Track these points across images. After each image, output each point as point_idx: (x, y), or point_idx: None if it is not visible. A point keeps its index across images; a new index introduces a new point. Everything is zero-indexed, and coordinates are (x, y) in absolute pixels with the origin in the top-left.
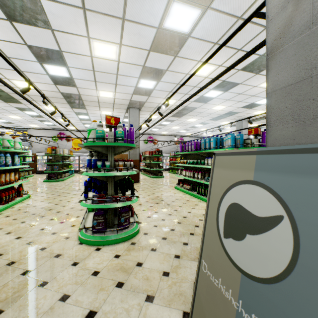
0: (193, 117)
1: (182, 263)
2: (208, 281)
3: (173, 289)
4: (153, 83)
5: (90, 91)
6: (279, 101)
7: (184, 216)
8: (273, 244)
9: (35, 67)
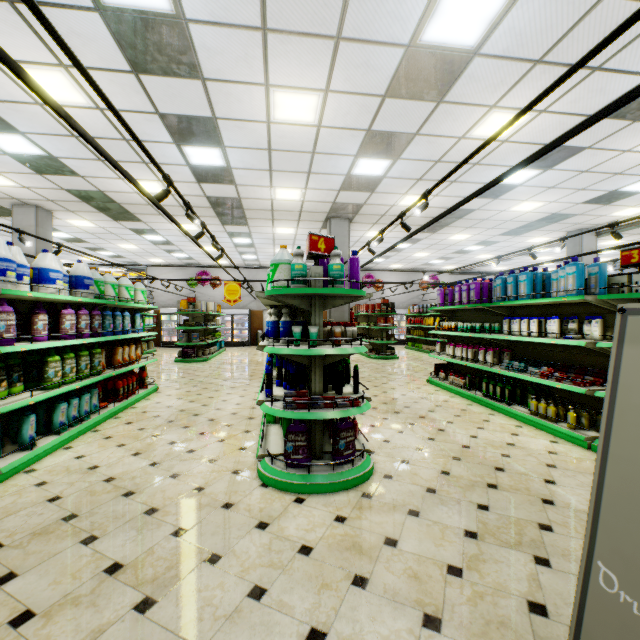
0: (462, 230)
1: (487, 551)
2: (625, 618)
3: (480, 610)
4: (385, 165)
5: (259, 190)
6: None
7: (463, 445)
8: None
9: (167, 154)
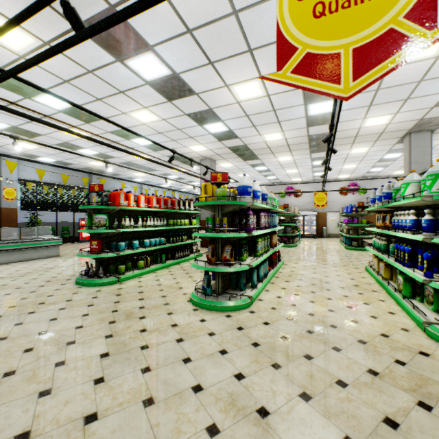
0: None
1: None
2: None
3: None
4: None
5: (352, 122)
6: None
7: None
8: None
9: (295, 113)
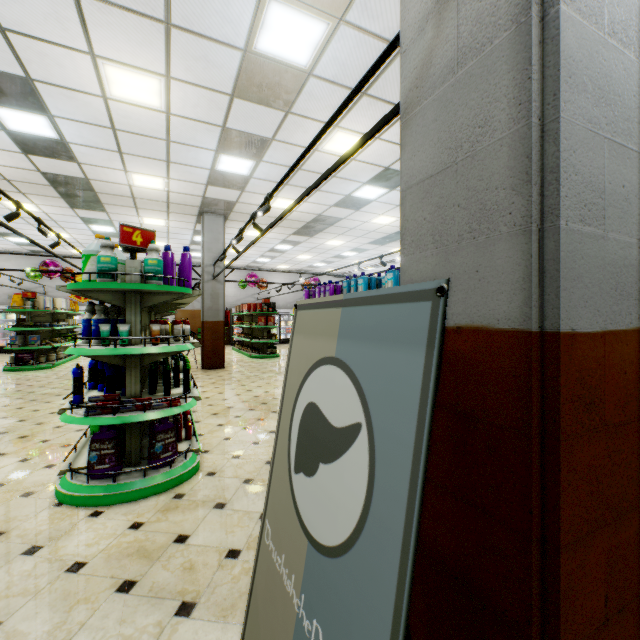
0: (336, 236)
1: None
2: (269, 563)
3: (240, 585)
4: (249, 165)
5: (111, 172)
6: (416, 207)
7: None
8: (347, 479)
9: None
